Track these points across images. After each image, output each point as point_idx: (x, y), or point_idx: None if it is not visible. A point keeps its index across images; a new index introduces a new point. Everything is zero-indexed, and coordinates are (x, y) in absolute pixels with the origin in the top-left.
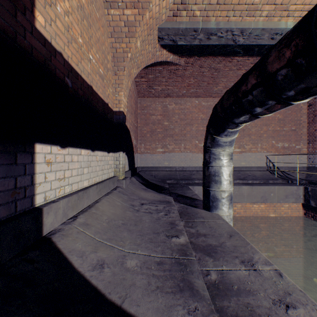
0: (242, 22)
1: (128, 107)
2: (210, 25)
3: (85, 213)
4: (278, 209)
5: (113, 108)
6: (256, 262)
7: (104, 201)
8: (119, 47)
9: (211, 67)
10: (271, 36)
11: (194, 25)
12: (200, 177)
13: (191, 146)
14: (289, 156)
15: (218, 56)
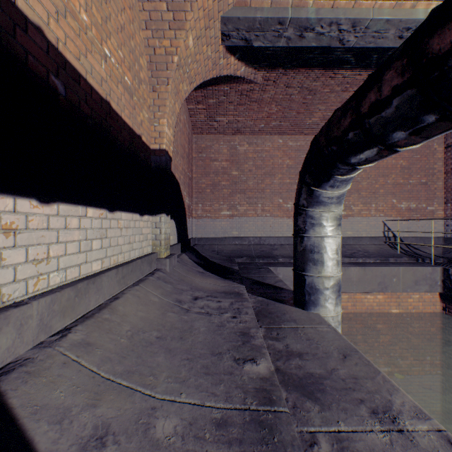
0: (355, 8)
1: (177, 146)
2: (304, 13)
3: (88, 321)
4: (404, 302)
5: (151, 144)
6: (399, 413)
7: (129, 296)
8: (159, 46)
9: (303, 87)
10: (399, 33)
11: (280, 13)
12: (286, 253)
13: (273, 207)
14: (417, 222)
15: (315, 69)
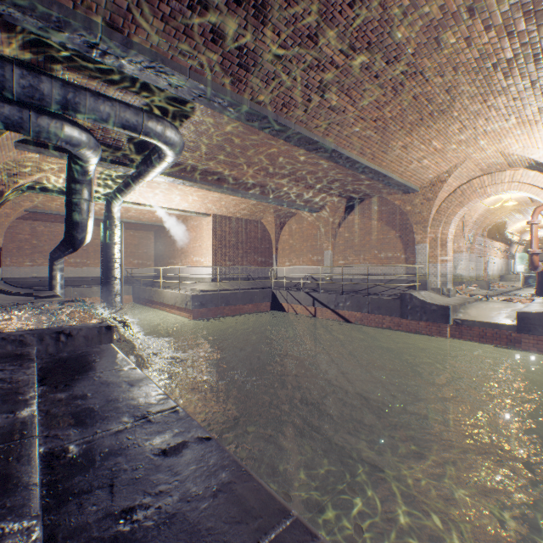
0: None
1: None
2: (55, 212)
3: None
4: None
5: None
6: (53, 293)
7: None
8: (1, 220)
9: None
10: None
11: (47, 212)
12: (67, 284)
13: None
14: (143, 269)
15: None
